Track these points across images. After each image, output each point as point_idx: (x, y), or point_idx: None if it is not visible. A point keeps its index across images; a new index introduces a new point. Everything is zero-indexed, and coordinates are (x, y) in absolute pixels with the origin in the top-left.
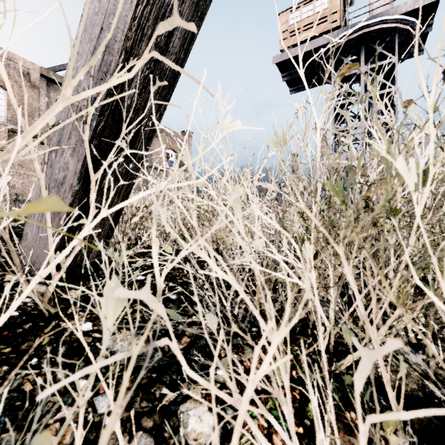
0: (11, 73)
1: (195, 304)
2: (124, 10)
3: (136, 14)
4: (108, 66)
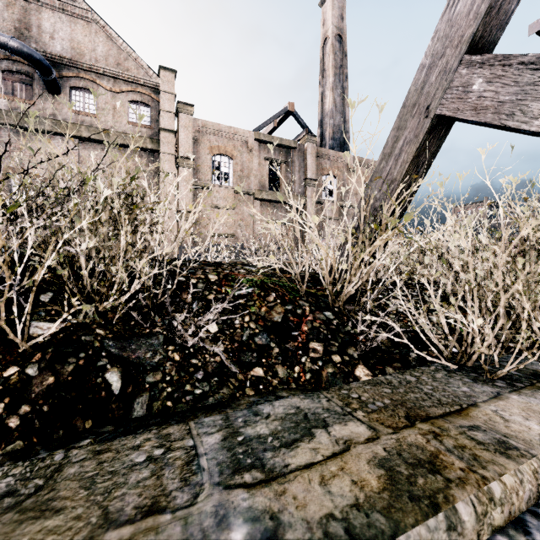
0: (236, 145)
1: (429, 297)
2: (400, 169)
3: (406, 171)
4: (391, 190)
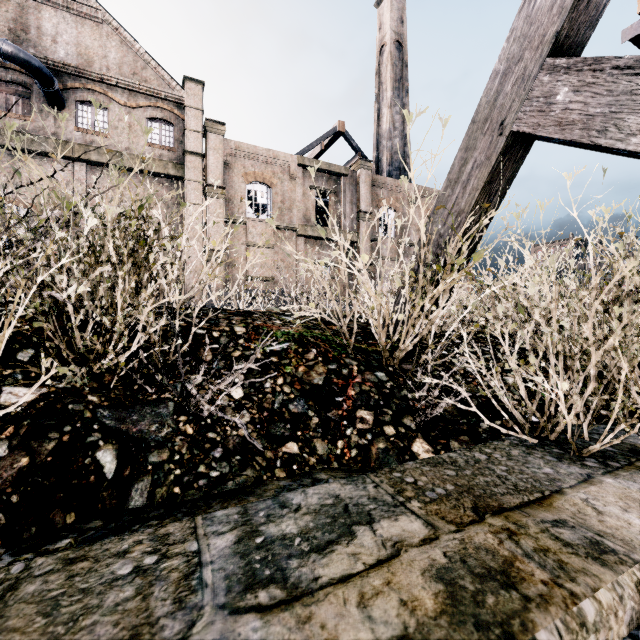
0: (275, 171)
1: (503, 353)
2: (469, 198)
3: (476, 200)
4: (458, 223)
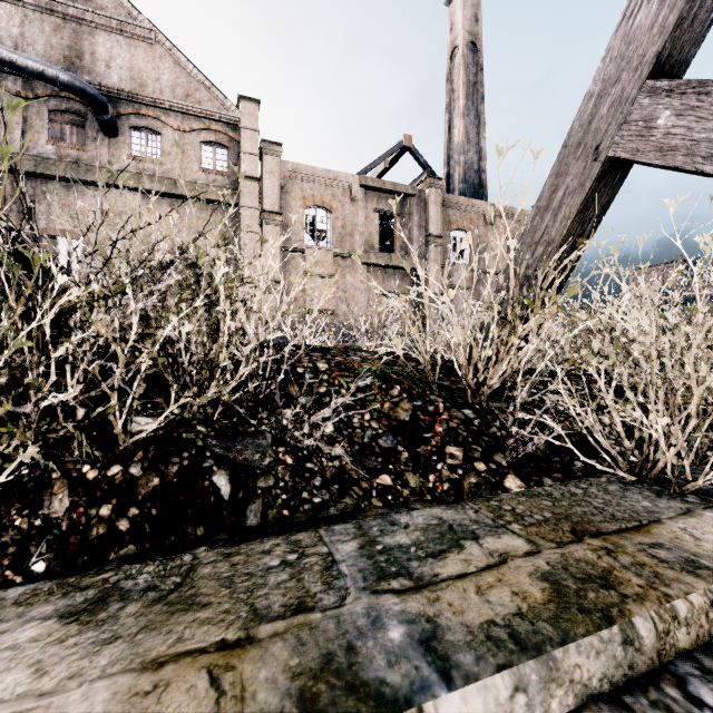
0: (335, 193)
1: (598, 392)
2: (560, 227)
3: (568, 229)
4: (548, 254)
